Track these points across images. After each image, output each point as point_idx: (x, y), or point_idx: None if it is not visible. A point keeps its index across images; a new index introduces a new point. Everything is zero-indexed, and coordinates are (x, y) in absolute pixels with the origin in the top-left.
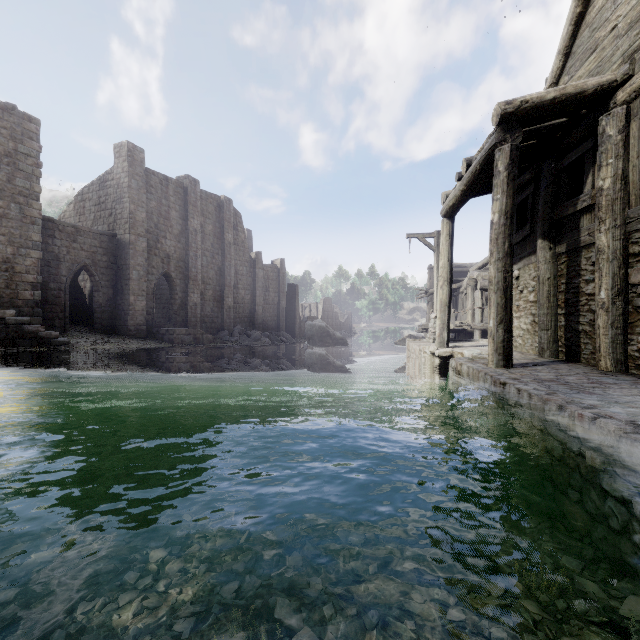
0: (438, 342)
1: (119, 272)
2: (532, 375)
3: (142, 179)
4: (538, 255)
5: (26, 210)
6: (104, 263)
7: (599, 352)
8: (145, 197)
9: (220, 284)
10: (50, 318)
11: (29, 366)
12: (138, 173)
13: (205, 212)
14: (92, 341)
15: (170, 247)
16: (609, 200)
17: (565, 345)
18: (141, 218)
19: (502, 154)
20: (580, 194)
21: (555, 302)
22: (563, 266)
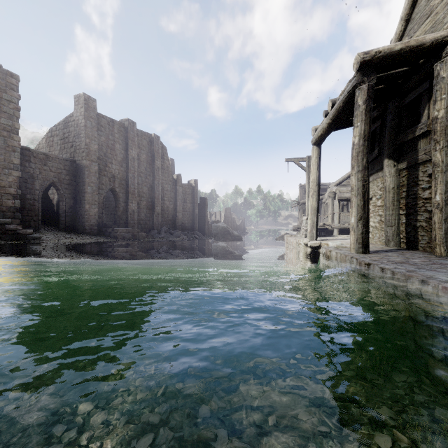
0: (309, 236)
1: (78, 187)
2: (386, 258)
3: (95, 121)
4: (385, 171)
5: (9, 141)
6: (67, 181)
7: (435, 241)
8: (97, 134)
9: (151, 197)
10: (27, 220)
11: (8, 254)
12: (92, 116)
13: (140, 145)
14: (57, 237)
15: (115, 170)
16: (443, 126)
17: (406, 237)
18: (94, 149)
19: (361, 92)
20: (417, 125)
21: (398, 205)
22: (404, 178)
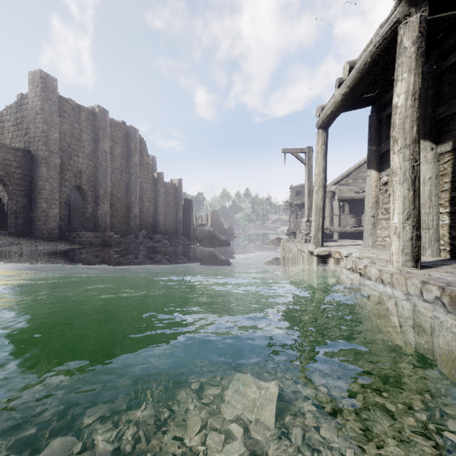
0: (313, 242)
1: (33, 183)
2: None
3: (55, 104)
4: None
5: None
6: (18, 175)
7: None
8: (58, 120)
9: (127, 197)
10: None
11: None
12: (51, 98)
13: (114, 137)
14: (0, 243)
15: (82, 164)
16: None
17: (449, 243)
18: (54, 137)
19: (409, 27)
20: None
21: (437, 201)
22: (447, 165)
